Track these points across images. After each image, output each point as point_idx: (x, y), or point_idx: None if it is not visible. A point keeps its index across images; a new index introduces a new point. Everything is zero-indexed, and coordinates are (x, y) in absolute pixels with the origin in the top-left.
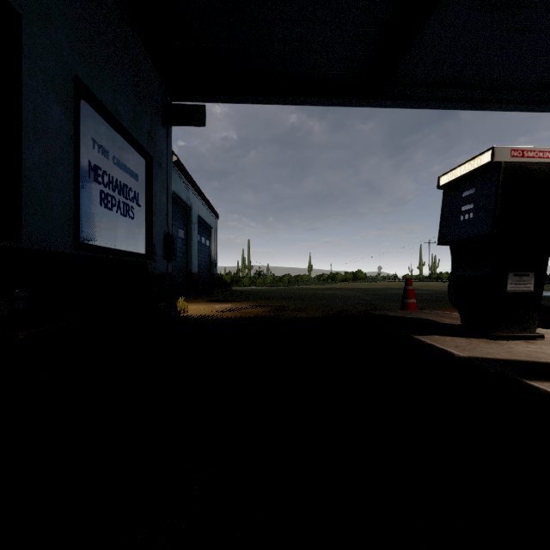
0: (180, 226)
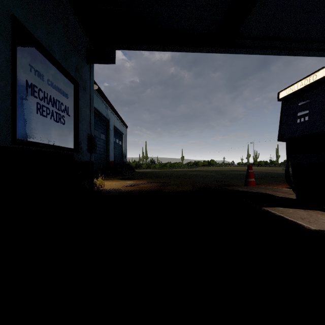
0: (102, 132)
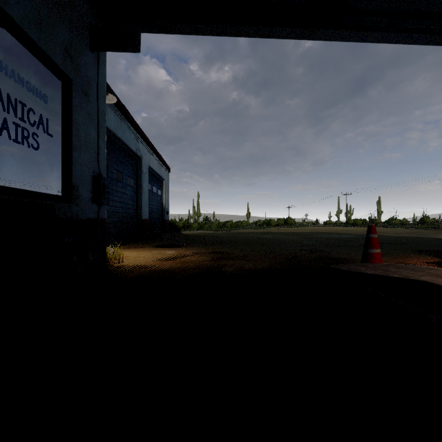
0: (130, 175)
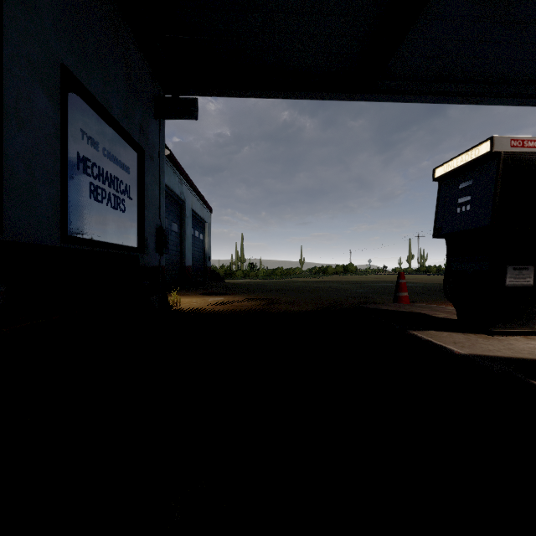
0: (174, 220)
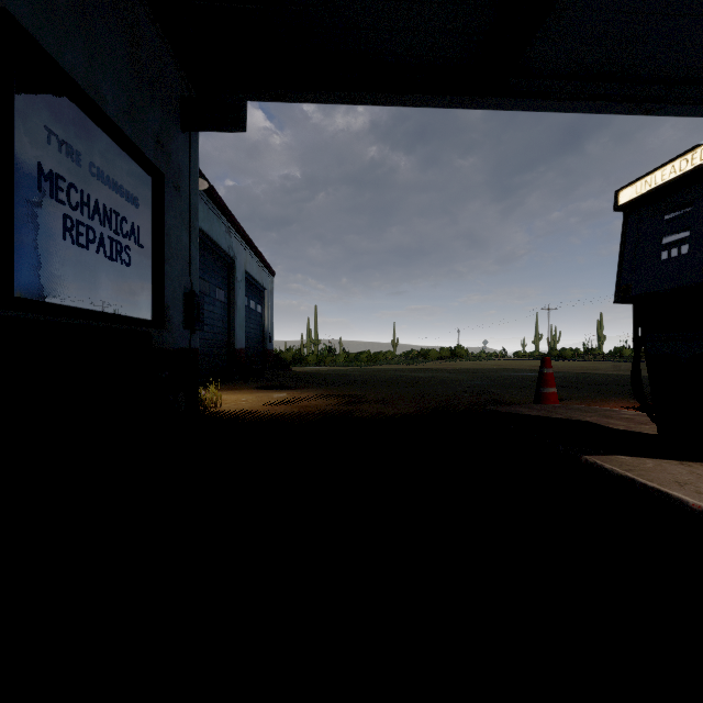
0: (219, 284)
